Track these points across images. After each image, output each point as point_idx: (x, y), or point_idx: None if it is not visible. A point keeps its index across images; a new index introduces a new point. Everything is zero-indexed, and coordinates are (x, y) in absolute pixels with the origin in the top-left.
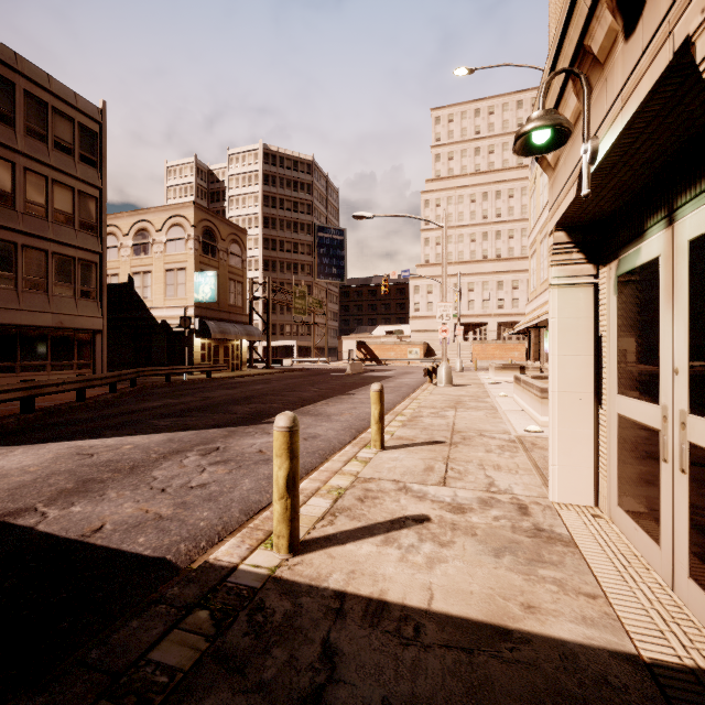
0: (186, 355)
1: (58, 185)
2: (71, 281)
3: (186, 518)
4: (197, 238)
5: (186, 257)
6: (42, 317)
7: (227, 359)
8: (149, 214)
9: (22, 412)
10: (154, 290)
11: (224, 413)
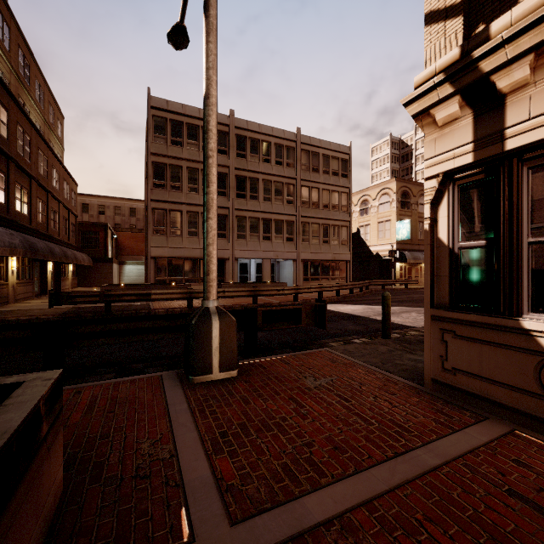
0: (392, 273)
1: (333, 192)
2: (337, 237)
3: (419, 323)
4: (397, 200)
5: (390, 213)
6: (328, 256)
7: (417, 276)
8: (368, 191)
9: (336, 295)
10: (371, 235)
11: (422, 303)
